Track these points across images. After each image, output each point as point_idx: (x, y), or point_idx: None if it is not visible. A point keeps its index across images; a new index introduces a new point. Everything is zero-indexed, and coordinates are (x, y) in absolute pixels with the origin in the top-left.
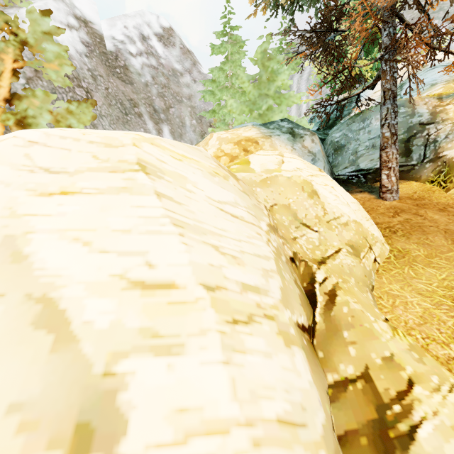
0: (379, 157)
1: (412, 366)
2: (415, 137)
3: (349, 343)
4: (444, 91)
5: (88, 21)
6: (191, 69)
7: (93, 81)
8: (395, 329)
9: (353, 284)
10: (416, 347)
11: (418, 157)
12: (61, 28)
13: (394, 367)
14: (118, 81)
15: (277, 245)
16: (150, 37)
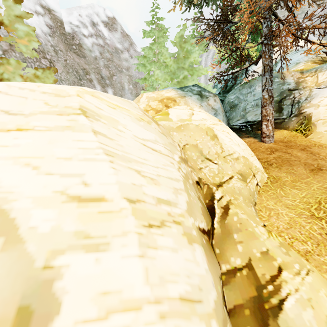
0: (261, 113)
1: (281, 257)
2: (285, 99)
3: (237, 242)
4: (304, 68)
5: (51, 10)
6: (129, 48)
7: (55, 54)
8: (270, 232)
9: (241, 201)
10: (284, 244)
11: (287, 113)
12: (30, 13)
13: (268, 258)
14: (74, 55)
15: (186, 172)
16: (98, 24)
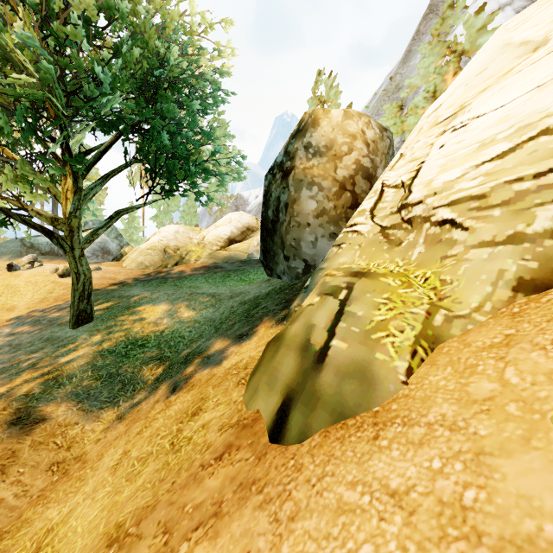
0: None
1: None
2: None
3: None
4: None
5: None
6: None
7: None
8: None
9: None
10: None
11: None
12: (494, 12)
13: None
14: None
15: None
16: None
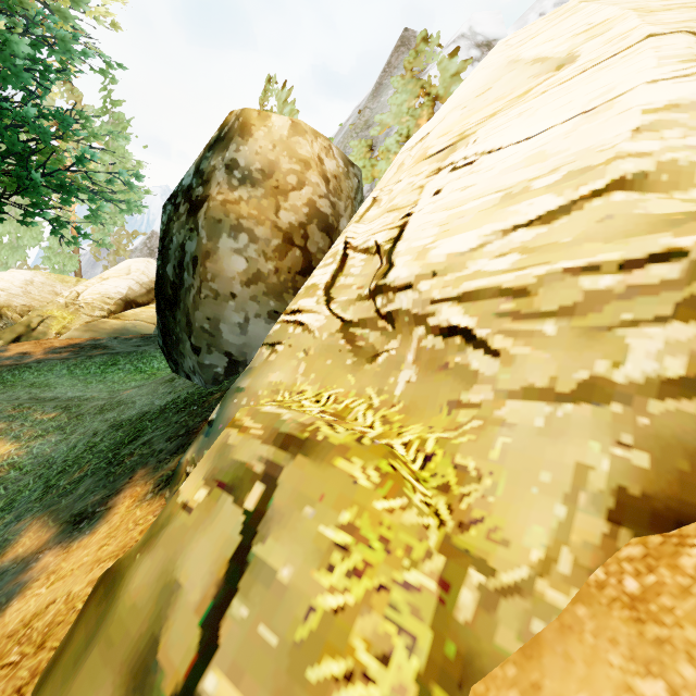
0: None
1: None
2: None
3: None
4: None
5: (491, 42)
6: None
7: None
8: None
9: None
10: None
11: None
12: (468, 60)
13: None
14: None
15: None
16: None
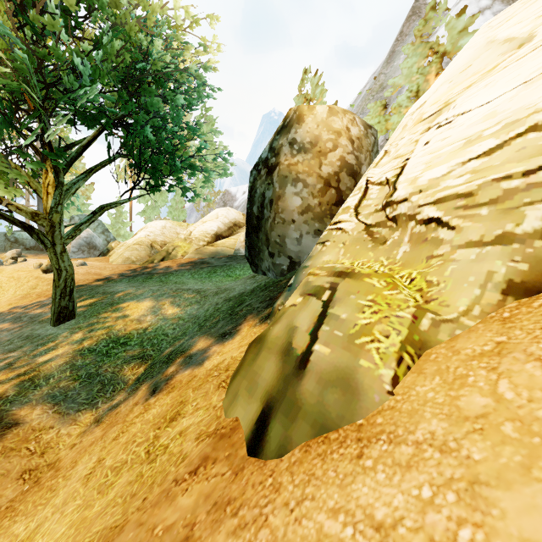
0: None
1: None
2: None
3: None
4: None
5: None
6: None
7: None
8: None
9: None
10: None
11: None
12: (475, 15)
13: None
14: None
15: None
16: None
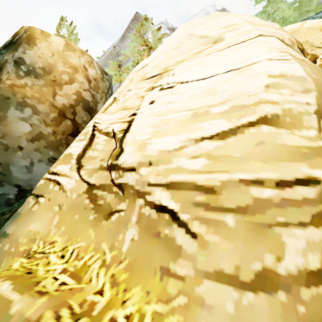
0: None
1: None
2: None
3: None
4: None
5: (174, 28)
6: None
7: None
8: None
9: None
10: None
11: None
12: (165, 34)
13: None
14: None
15: None
16: None
